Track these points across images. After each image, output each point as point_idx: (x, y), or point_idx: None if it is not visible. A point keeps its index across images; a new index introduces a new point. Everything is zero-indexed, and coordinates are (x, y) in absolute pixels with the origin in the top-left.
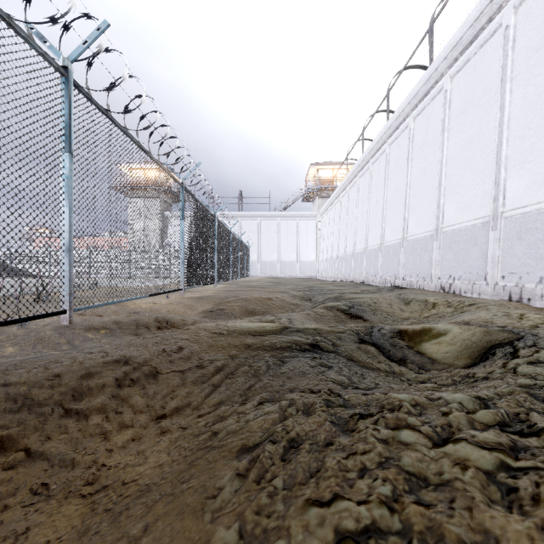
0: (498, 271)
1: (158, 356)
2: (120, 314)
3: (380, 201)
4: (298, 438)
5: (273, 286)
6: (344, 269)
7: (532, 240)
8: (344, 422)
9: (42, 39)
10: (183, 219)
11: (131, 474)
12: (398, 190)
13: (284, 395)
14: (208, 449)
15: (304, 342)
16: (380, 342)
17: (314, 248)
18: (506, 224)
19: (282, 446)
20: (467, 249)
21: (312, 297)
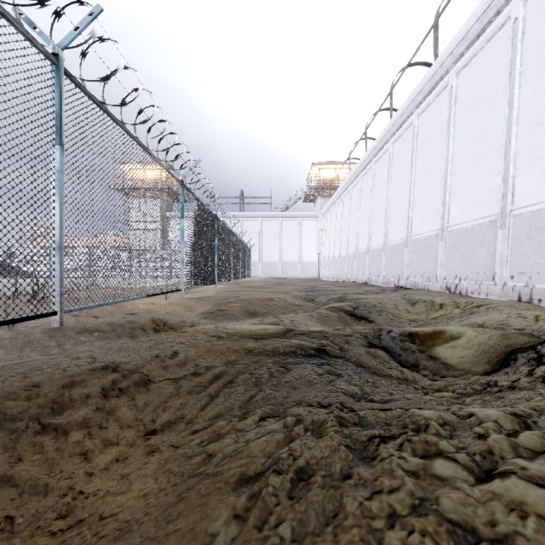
0: (507, 271)
1: (151, 362)
2: (116, 315)
3: (383, 201)
4: (308, 467)
5: (274, 286)
6: (346, 269)
7: (543, 238)
8: (362, 447)
9: (31, 25)
10: (182, 218)
11: (111, 506)
12: (401, 189)
13: (289, 410)
14: (201, 476)
15: (310, 347)
16: (390, 346)
17: (316, 248)
18: (515, 223)
19: (289, 479)
20: (473, 248)
21: (314, 297)
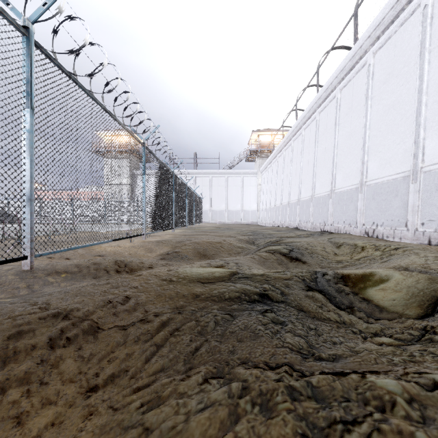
0: (418, 219)
1: (102, 308)
2: (86, 257)
3: (311, 160)
4: None
5: (222, 230)
6: (281, 216)
7: None
8: (322, 437)
9: (4, 1)
10: (144, 174)
11: None
12: (326, 151)
13: (234, 370)
14: None
15: (253, 292)
16: (326, 289)
17: (256, 199)
18: (425, 178)
19: None
20: (388, 200)
21: (255, 240)
